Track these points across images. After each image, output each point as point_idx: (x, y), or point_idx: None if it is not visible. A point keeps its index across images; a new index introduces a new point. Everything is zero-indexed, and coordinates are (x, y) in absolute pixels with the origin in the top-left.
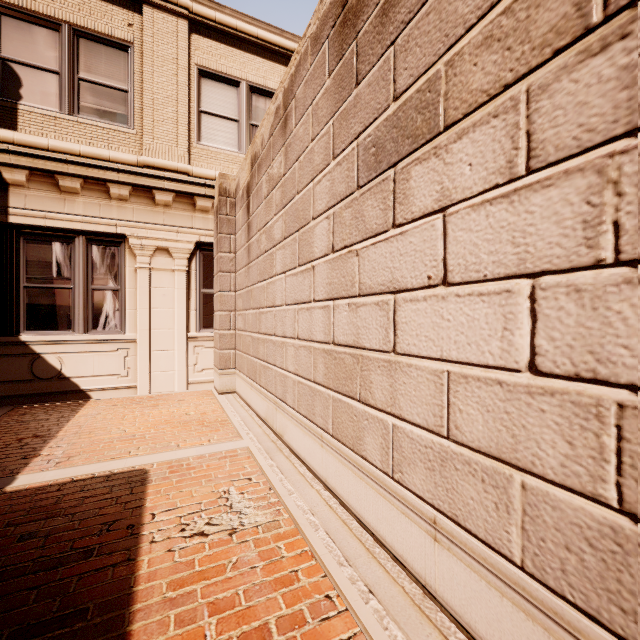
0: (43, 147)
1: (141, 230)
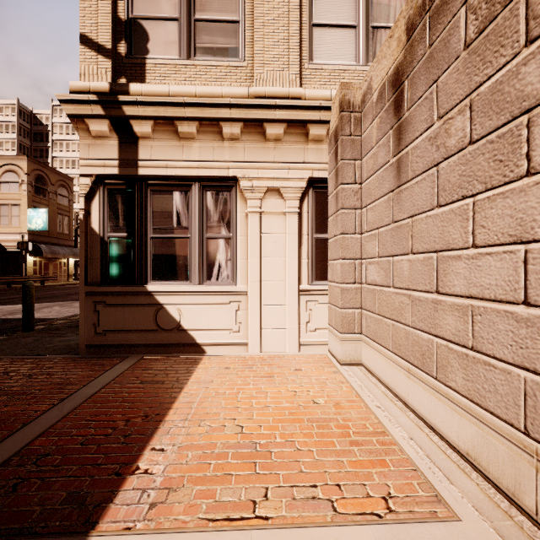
0: (165, 95)
1: (252, 170)
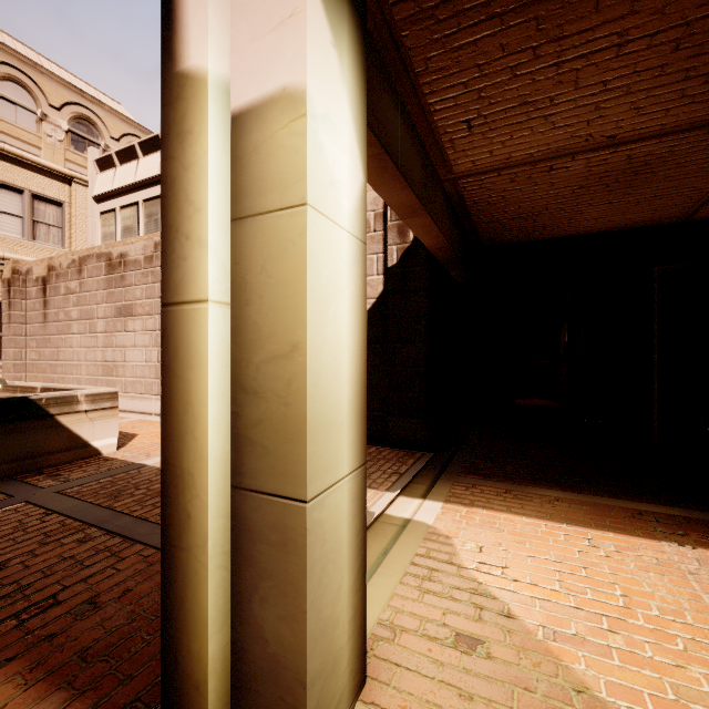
0: None
1: None
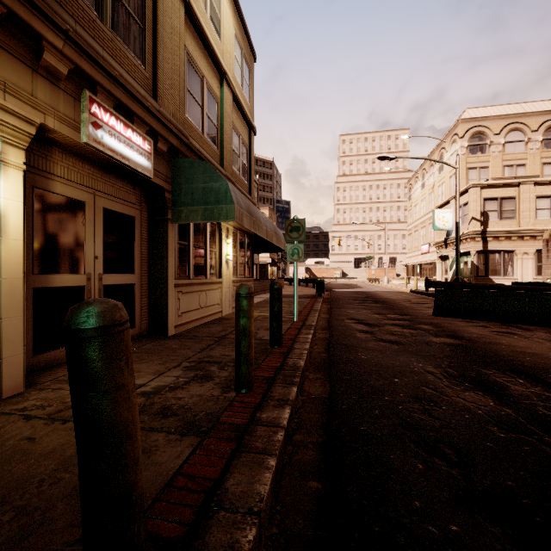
0: (496, 231)
1: (519, 248)
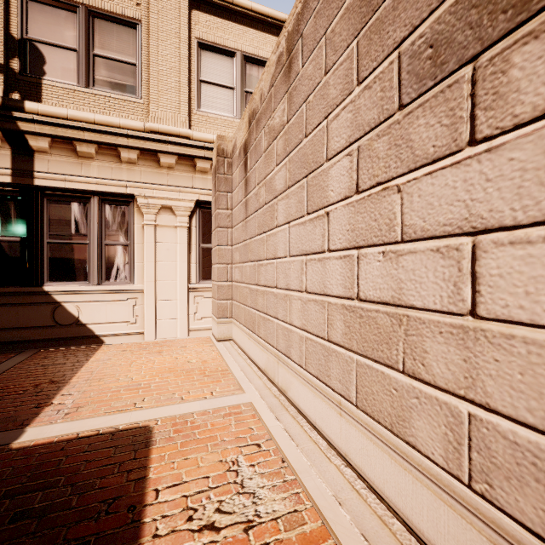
0: (63, 117)
1: (148, 190)
